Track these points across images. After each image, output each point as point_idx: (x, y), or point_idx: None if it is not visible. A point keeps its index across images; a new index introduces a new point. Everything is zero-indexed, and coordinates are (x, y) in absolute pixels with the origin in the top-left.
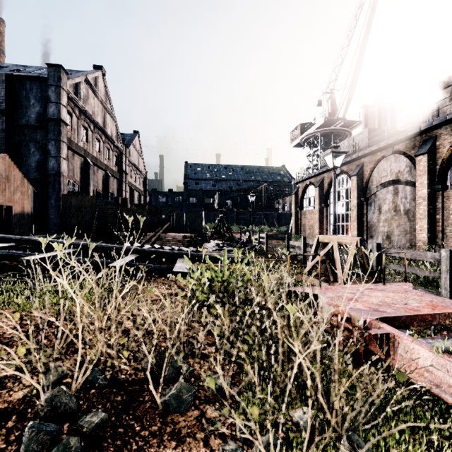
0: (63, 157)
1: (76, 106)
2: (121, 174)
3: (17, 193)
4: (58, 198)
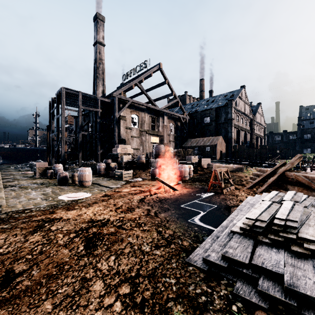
0: (232, 131)
1: (235, 109)
2: (251, 130)
3: (223, 146)
4: (231, 147)
